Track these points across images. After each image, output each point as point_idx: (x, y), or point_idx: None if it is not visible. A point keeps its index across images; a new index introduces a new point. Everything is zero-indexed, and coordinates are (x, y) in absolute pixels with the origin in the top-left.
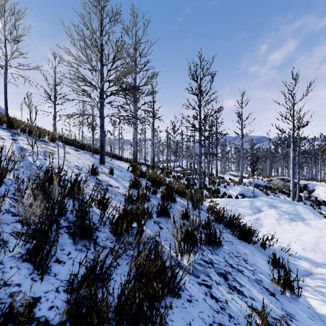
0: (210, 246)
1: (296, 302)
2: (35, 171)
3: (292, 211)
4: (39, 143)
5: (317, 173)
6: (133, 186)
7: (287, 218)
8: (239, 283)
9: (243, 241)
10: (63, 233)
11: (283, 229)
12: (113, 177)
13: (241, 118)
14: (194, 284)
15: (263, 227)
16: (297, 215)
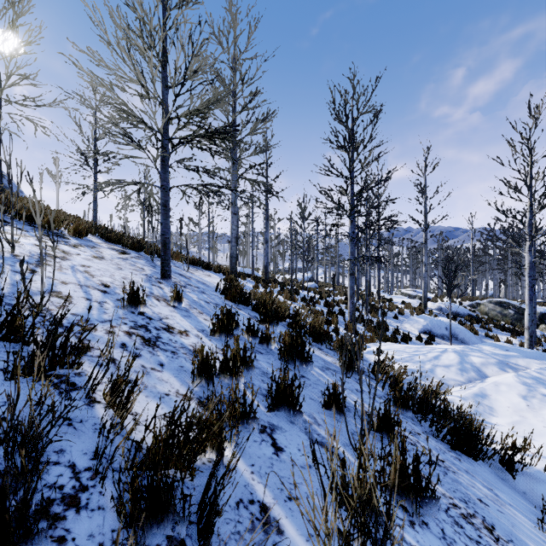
0: (403, 497)
1: None
2: None
3: None
4: (43, 238)
5: None
6: (219, 328)
7: (545, 395)
8: None
9: (462, 453)
10: None
11: (544, 422)
12: (180, 306)
13: (424, 194)
14: None
15: (496, 416)
16: None
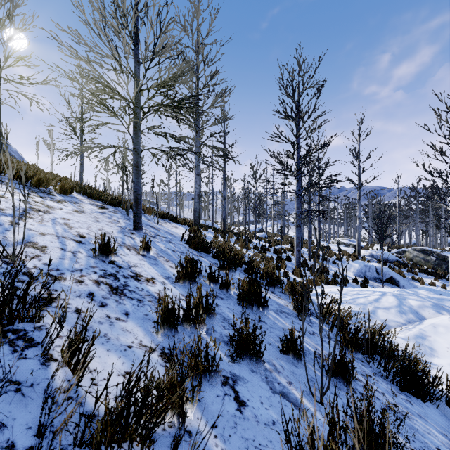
0: None
1: None
2: None
3: None
4: (31, 195)
5: None
6: (183, 275)
7: None
8: None
9: (411, 394)
10: None
11: None
12: (149, 255)
13: (358, 158)
14: None
15: (437, 356)
16: None
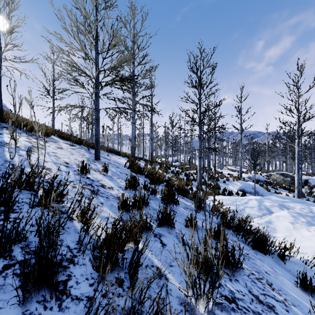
0: (226, 268)
1: None
2: (7, 171)
3: (307, 212)
4: (29, 137)
5: None
6: (129, 185)
7: (303, 222)
8: None
9: (258, 251)
10: (12, 276)
11: (301, 235)
12: (107, 174)
13: (240, 113)
14: None
15: (277, 232)
16: (314, 217)
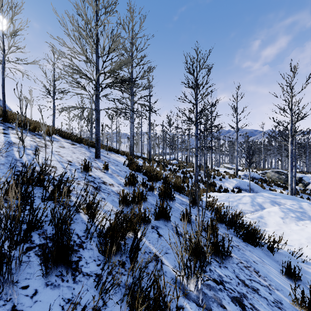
0: (216, 256)
1: None
2: (18, 169)
3: (297, 208)
4: (33, 137)
5: (310, 166)
6: (128, 182)
7: (292, 217)
8: None
9: (249, 243)
10: (34, 256)
11: (290, 229)
12: (108, 172)
13: (236, 112)
14: None
15: (267, 227)
16: (303, 213)
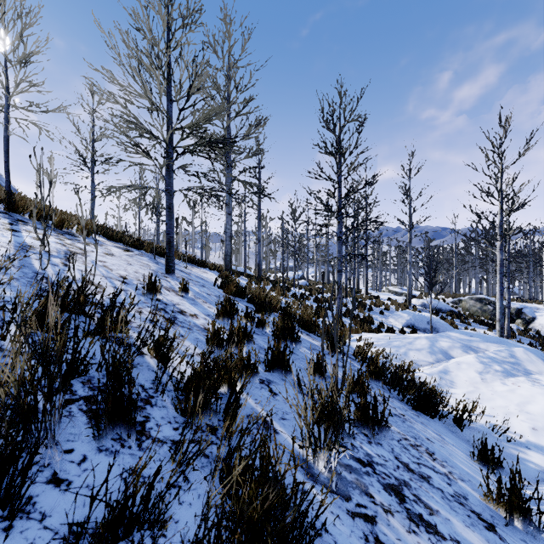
0: (365, 427)
1: (535, 540)
2: (42, 287)
3: (505, 357)
4: (60, 237)
5: (537, 290)
6: (222, 313)
7: (497, 371)
8: (426, 507)
9: (422, 413)
10: (78, 412)
11: (492, 391)
12: (187, 296)
13: (409, 196)
14: (341, 517)
15: (455, 387)
16: (515, 364)
